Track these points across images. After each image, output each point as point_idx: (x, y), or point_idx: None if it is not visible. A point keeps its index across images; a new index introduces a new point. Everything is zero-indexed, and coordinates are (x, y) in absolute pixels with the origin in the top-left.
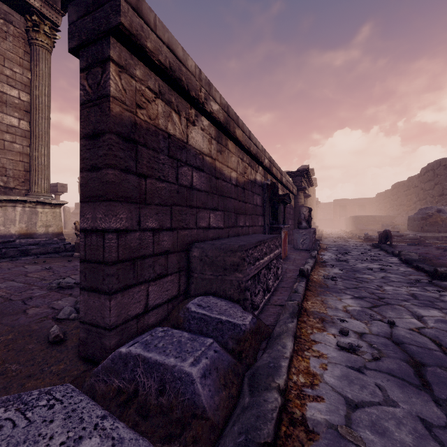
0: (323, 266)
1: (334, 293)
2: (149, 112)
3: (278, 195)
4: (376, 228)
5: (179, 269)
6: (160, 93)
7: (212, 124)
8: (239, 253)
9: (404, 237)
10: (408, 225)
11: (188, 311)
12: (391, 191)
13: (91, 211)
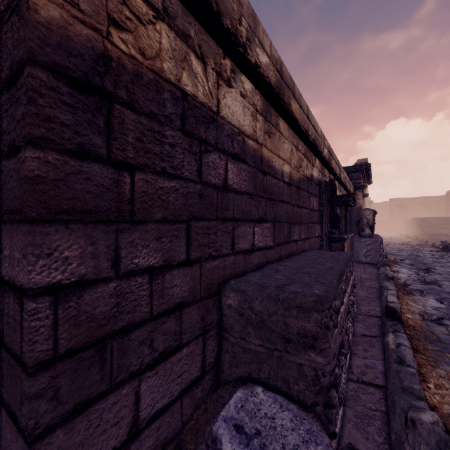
0: (408, 293)
1: None
2: (141, 42)
3: (339, 196)
4: None
5: (203, 330)
6: (165, 13)
7: (257, 90)
8: (316, 314)
9: None
10: None
11: (215, 447)
12: None
13: (8, 242)
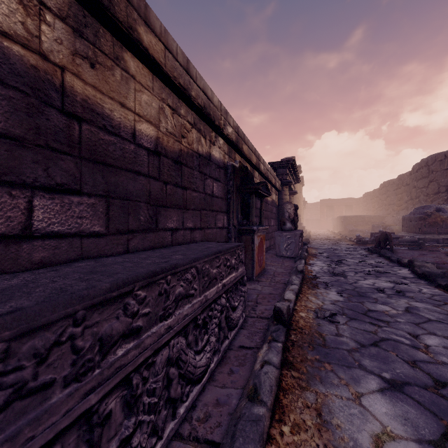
0: (314, 286)
1: (342, 370)
2: None
3: (250, 184)
4: (366, 229)
5: None
6: None
7: None
8: None
9: (400, 239)
10: (403, 225)
11: None
12: (380, 190)
13: None
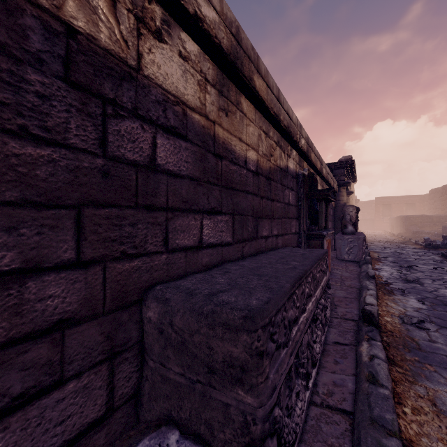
0: (389, 292)
1: (445, 372)
2: None
3: (318, 190)
4: (435, 231)
5: (109, 353)
6: None
7: (208, 56)
8: (245, 335)
9: None
10: None
11: None
12: None
13: None
